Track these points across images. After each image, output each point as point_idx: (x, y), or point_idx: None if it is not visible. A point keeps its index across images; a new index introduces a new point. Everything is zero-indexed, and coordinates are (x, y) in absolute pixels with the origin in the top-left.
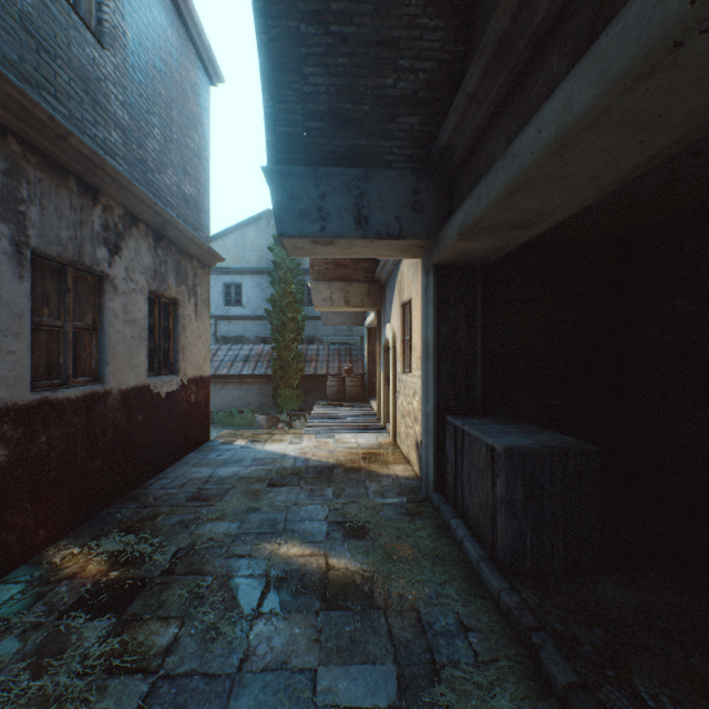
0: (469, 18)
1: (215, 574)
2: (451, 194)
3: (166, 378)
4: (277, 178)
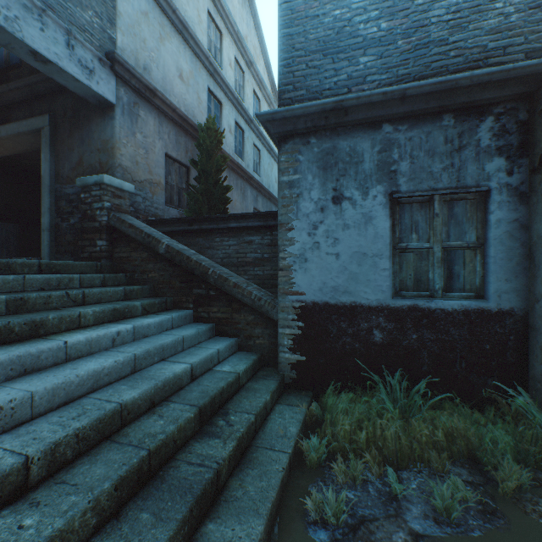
0: None
1: None
2: None
3: None
4: None
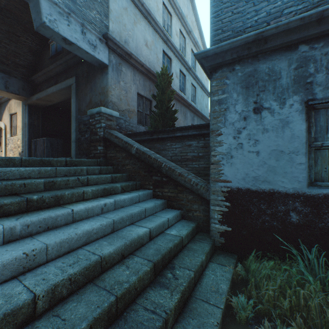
0: (39, 58)
1: None
2: (34, 89)
3: None
4: None
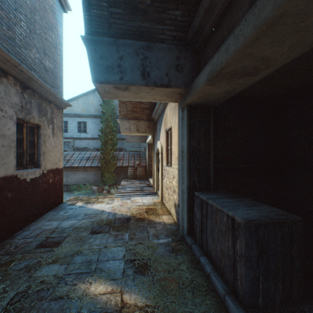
0: None
1: None
2: (199, 60)
3: (31, 170)
4: (91, 44)
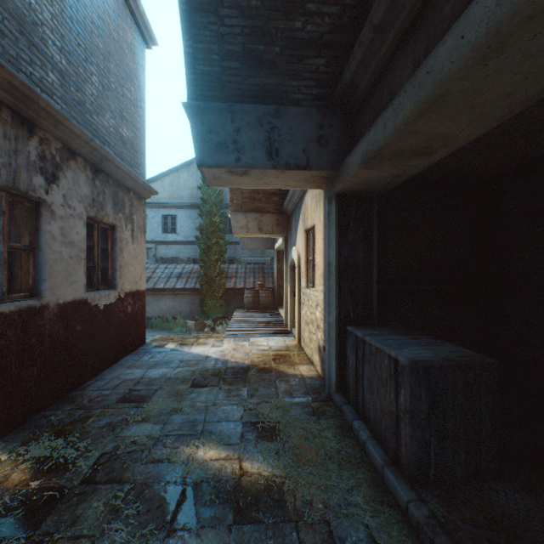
0: None
1: (133, 482)
2: (352, 129)
3: (104, 292)
4: (196, 113)
